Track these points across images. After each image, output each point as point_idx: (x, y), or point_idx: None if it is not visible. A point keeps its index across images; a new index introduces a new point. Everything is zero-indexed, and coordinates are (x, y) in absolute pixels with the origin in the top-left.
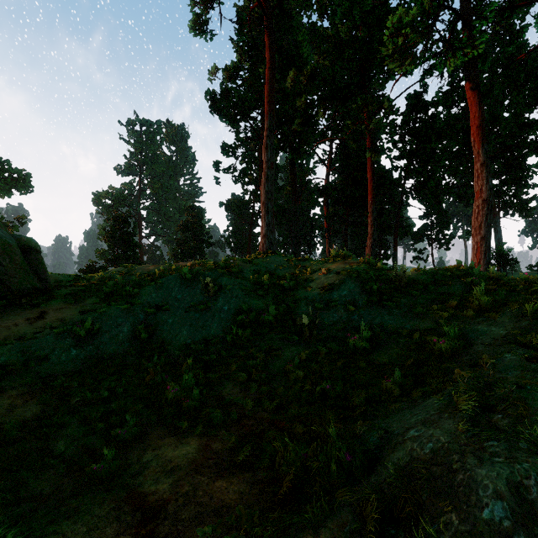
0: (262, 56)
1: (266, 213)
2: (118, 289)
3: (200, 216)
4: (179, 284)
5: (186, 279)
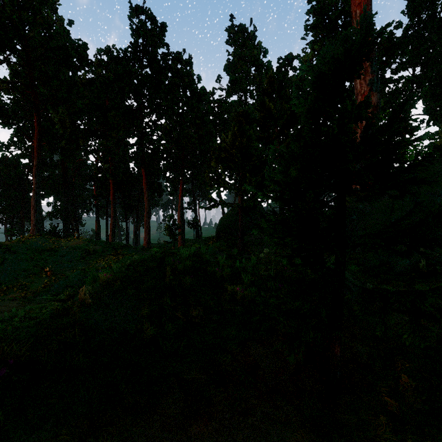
0: None
1: (36, 213)
2: None
3: None
4: None
5: None
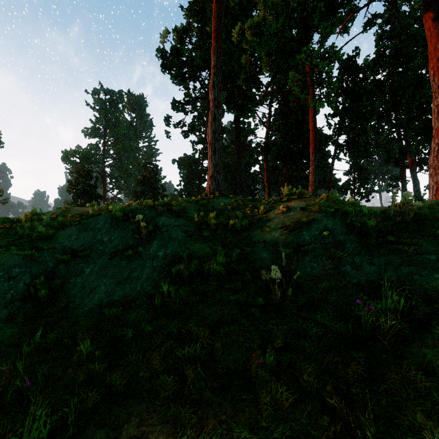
0: (209, 15)
1: (213, 154)
2: (31, 230)
3: (156, 171)
4: (108, 224)
5: (116, 218)
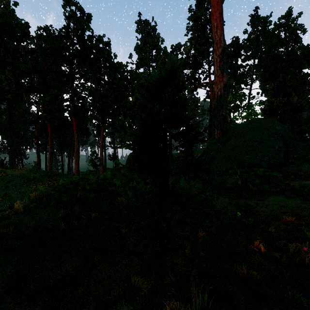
0: None
1: None
2: None
3: None
4: None
5: None
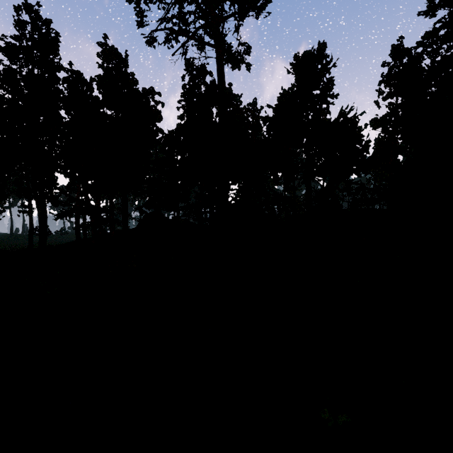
0: None
1: None
2: None
3: None
4: None
5: None
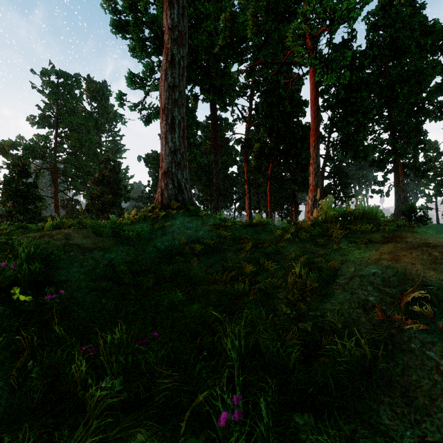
0: None
1: (170, 129)
2: None
3: (117, 170)
4: None
5: None
